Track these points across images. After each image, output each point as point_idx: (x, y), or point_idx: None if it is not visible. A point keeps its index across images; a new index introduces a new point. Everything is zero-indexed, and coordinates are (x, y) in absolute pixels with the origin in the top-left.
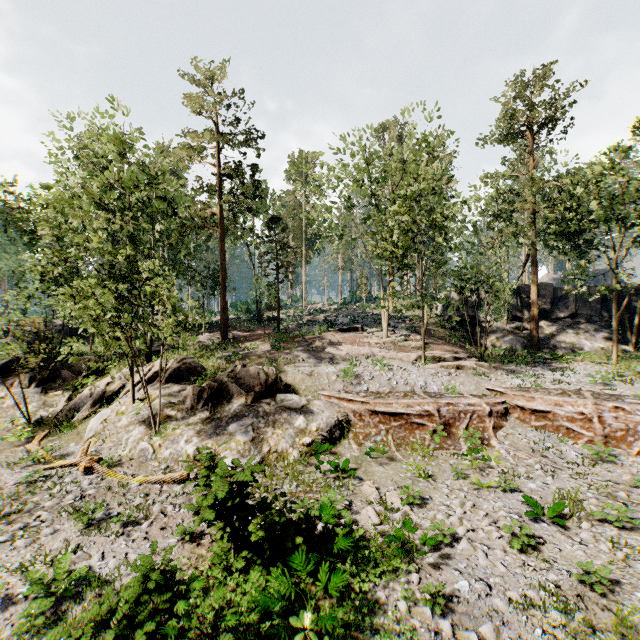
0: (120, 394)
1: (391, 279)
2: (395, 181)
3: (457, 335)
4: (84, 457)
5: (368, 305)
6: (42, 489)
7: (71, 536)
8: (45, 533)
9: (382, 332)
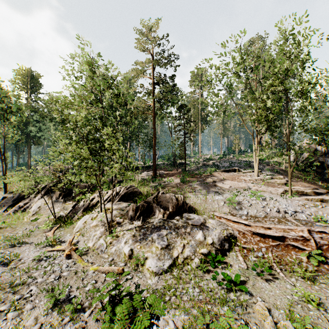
0: (97, 206)
1: (261, 137)
2: (265, 68)
3: (309, 175)
4: (69, 246)
5: (240, 155)
6: (42, 266)
7: (40, 314)
8: (27, 308)
9: (253, 172)
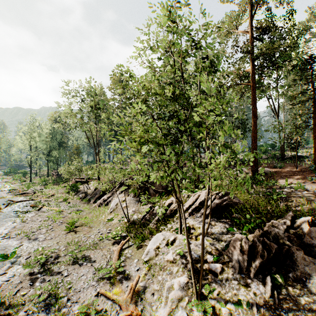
0: (174, 216)
1: None
2: None
3: None
4: (129, 298)
5: None
6: None
7: None
8: None
9: None
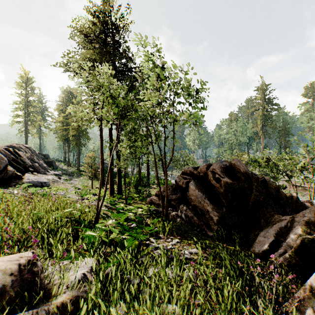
0: None
1: None
2: None
3: None
4: None
5: None
6: None
7: None
8: None
9: None
